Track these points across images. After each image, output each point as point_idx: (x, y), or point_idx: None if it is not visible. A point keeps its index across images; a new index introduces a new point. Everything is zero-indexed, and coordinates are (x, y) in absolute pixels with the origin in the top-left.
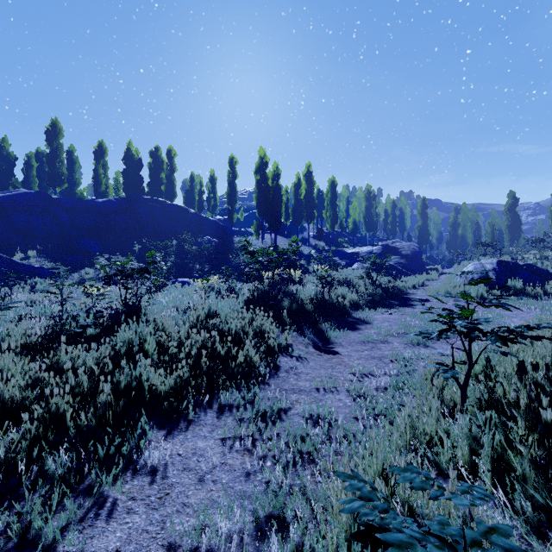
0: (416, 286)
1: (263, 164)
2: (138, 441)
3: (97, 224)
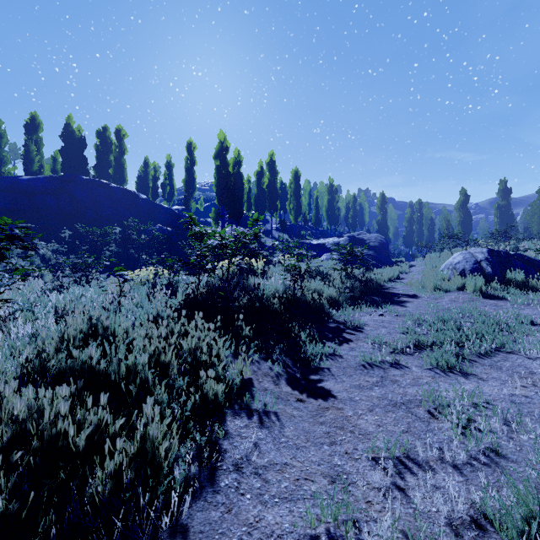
0: (392, 279)
1: (223, 148)
2: None
3: (18, 206)
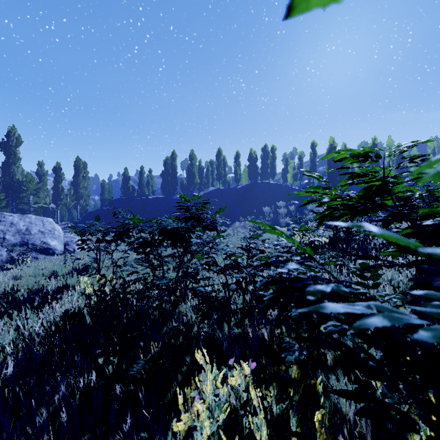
0: None
1: (332, 148)
2: None
3: (237, 199)
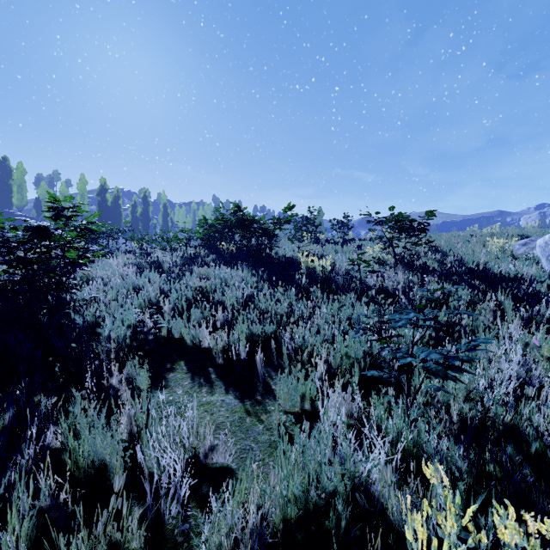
0: None
1: (103, 190)
2: None
3: None
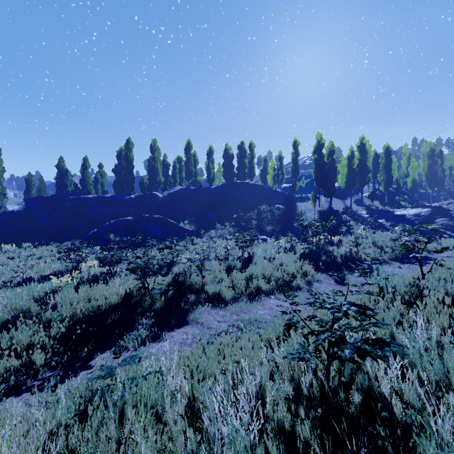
0: (449, 248)
1: (319, 145)
2: (262, 298)
3: (212, 202)
